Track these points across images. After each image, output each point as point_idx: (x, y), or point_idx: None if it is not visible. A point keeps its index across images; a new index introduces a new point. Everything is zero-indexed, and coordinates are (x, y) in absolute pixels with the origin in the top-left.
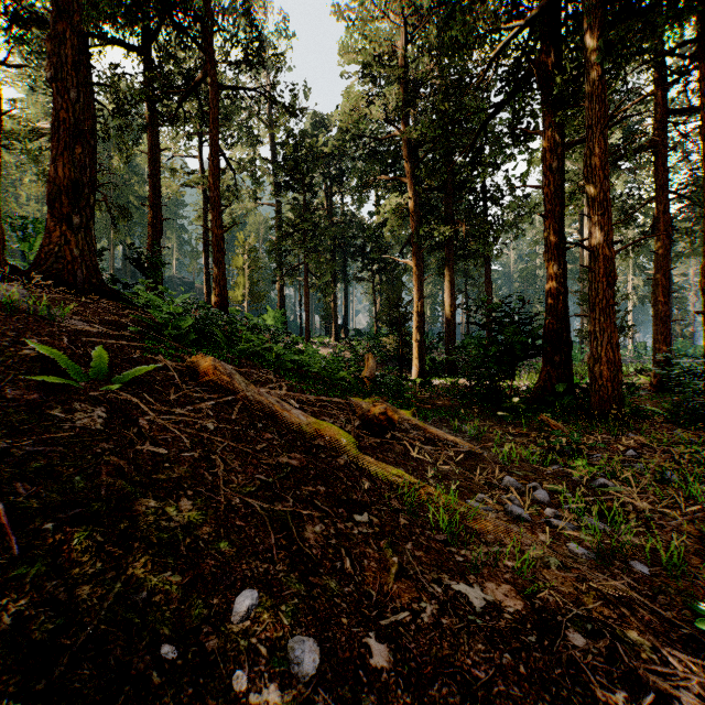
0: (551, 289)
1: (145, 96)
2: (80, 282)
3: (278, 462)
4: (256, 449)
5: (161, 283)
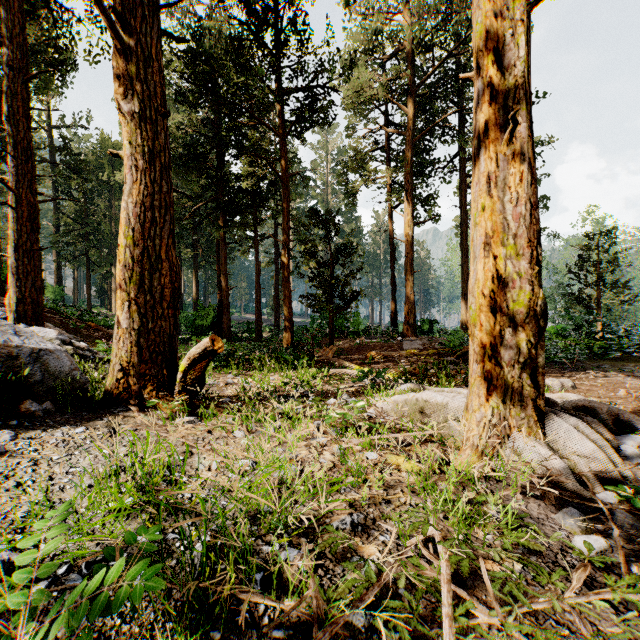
0: (219, 297)
1: None
2: None
3: None
4: None
5: None
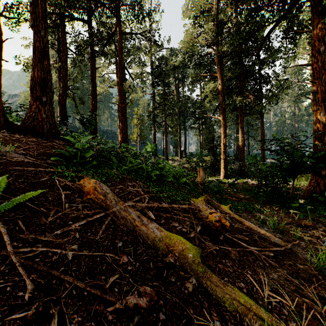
0: (318, 128)
1: (89, 42)
2: (46, 131)
3: (125, 305)
4: (105, 287)
5: (96, 132)
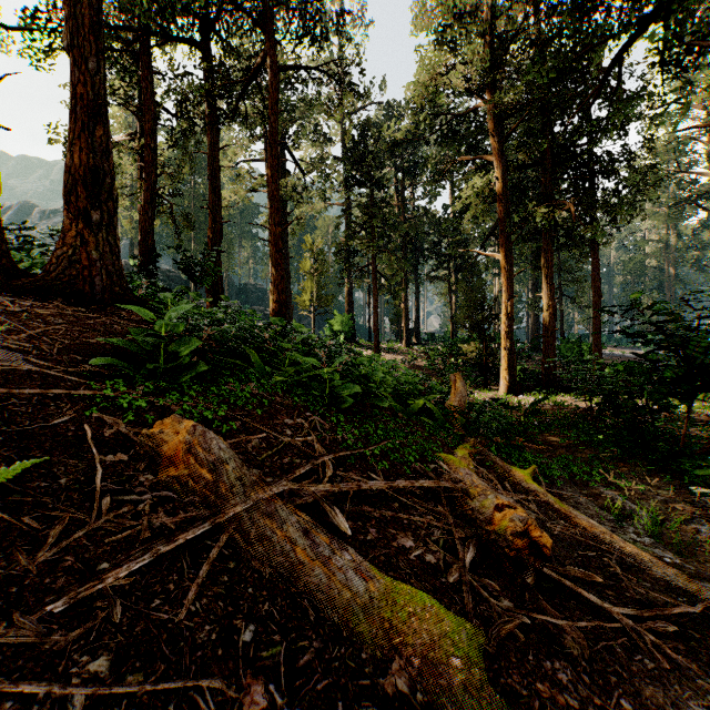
0: None
1: (204, 90)
2: (99, 291)
3: None
4: None
5: (221, 290)
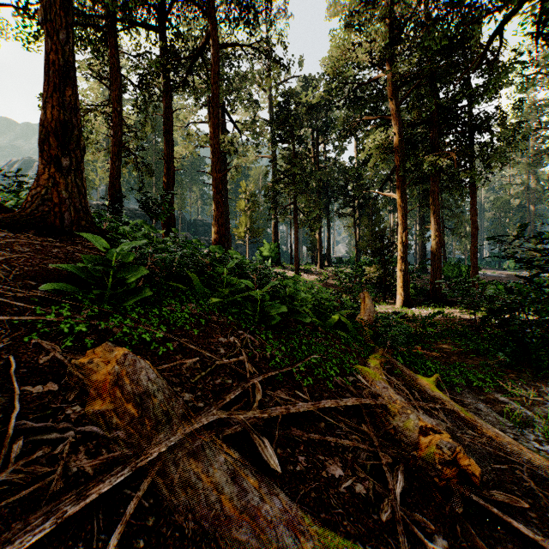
0: None
1: (160, 65)
2: (68, 224)
3: None
4: None
5: (173, 224)
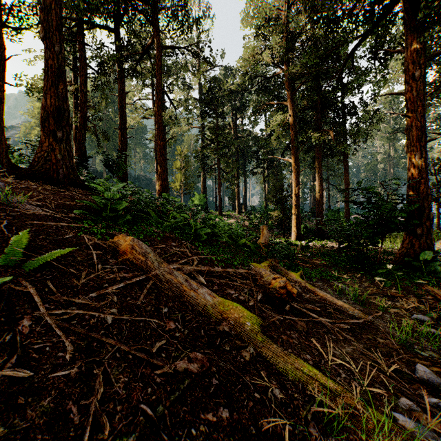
0: (412, 174)
1: (116, 58)
2: (62, 177)
3: (174, 369)
4: (151, 352)
5: (126, 178)
